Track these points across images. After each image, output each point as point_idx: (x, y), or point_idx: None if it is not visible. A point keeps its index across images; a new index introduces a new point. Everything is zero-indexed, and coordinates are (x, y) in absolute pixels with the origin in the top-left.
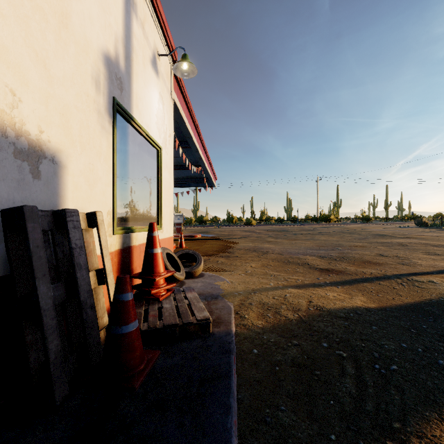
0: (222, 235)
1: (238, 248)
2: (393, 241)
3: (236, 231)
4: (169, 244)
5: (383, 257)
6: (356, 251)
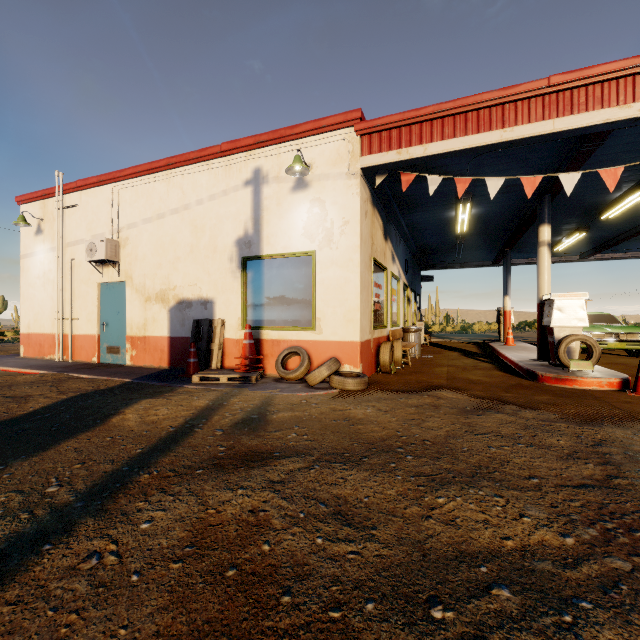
0: None
1: None
2: None
3: None
4: (344, 349)
5: None
6: None
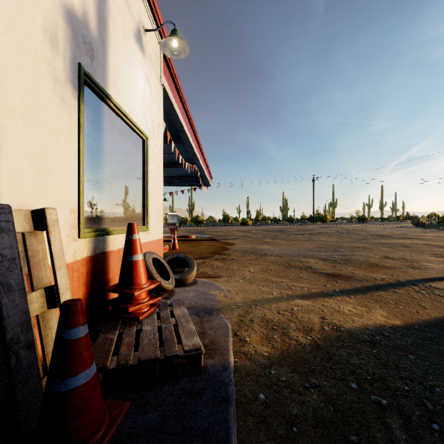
0: (217, 235)
1: (235, 249)
2: (394, 241)
3: (232, 231)
4: (158, 247)
5: (390, 259)
6: (360, 253)
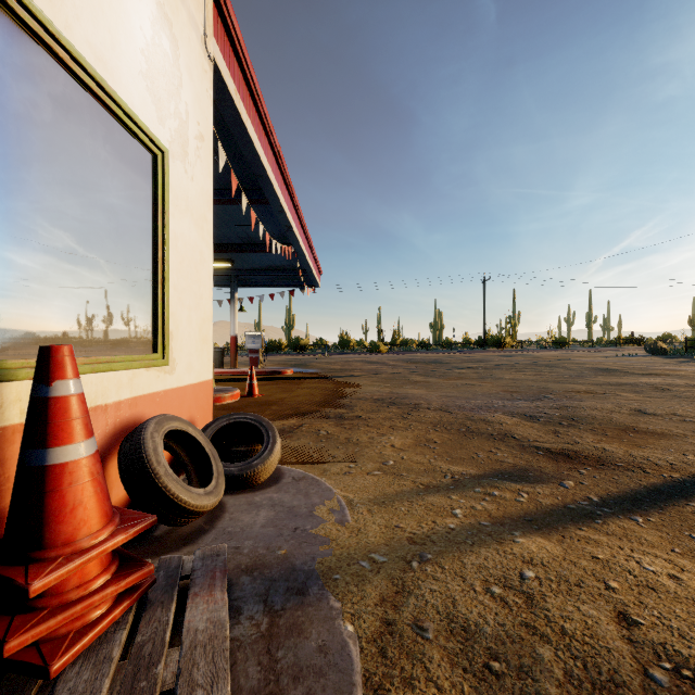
0: (331, 370)
1: (361, 396)
2: (635, 380)
3: (354, 363)
4: (199, 400)
5: (650, 416)
6: (588, 403)
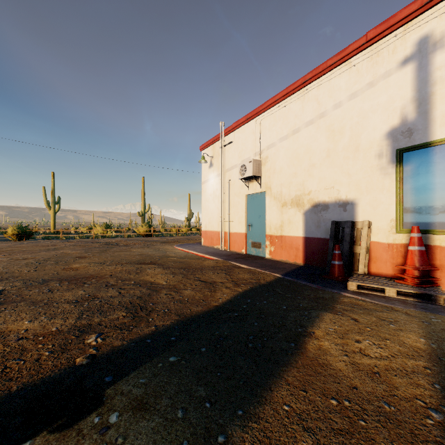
0: None
1: None
2: None
3: None
4: None
5: None
6: None
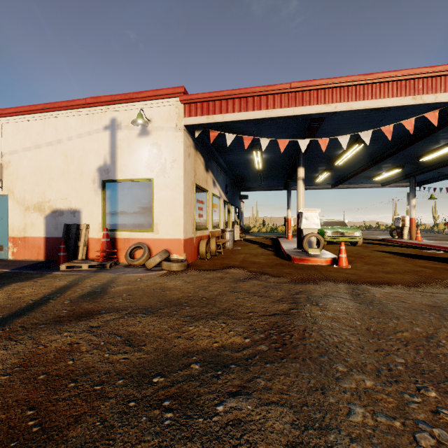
0: None
1: (379, 290)
2: None
3: None
4: (173, 244)
5: None
6: None
